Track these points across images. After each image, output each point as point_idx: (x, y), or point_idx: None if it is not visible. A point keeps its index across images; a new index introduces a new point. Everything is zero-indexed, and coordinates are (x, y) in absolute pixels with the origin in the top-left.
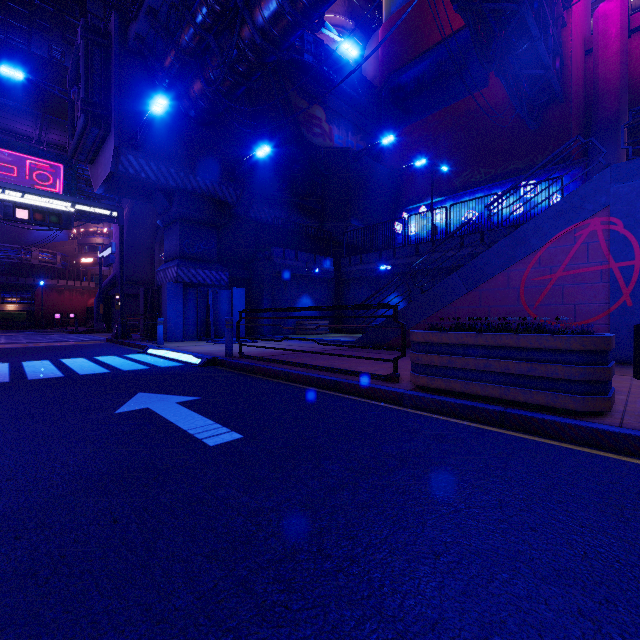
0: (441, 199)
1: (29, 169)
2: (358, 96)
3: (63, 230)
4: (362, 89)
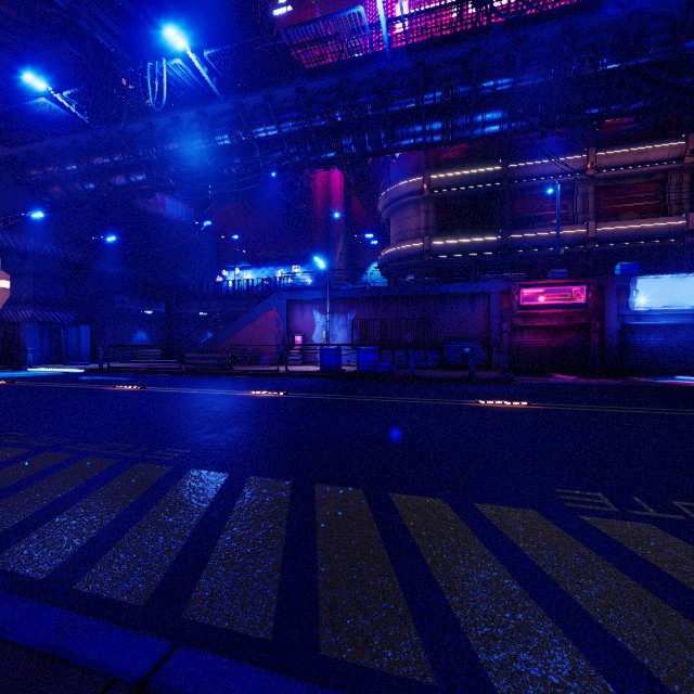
0: (249, 265)
1: None
2: None
3: None
4: None
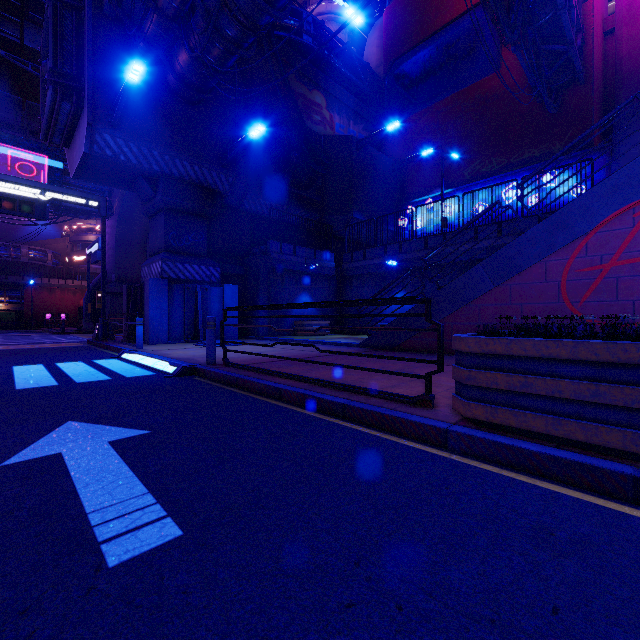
0: (449, 191)
1: (11, 160)
2: (360, 82)
3: (55, 227)
4: (365, 75)
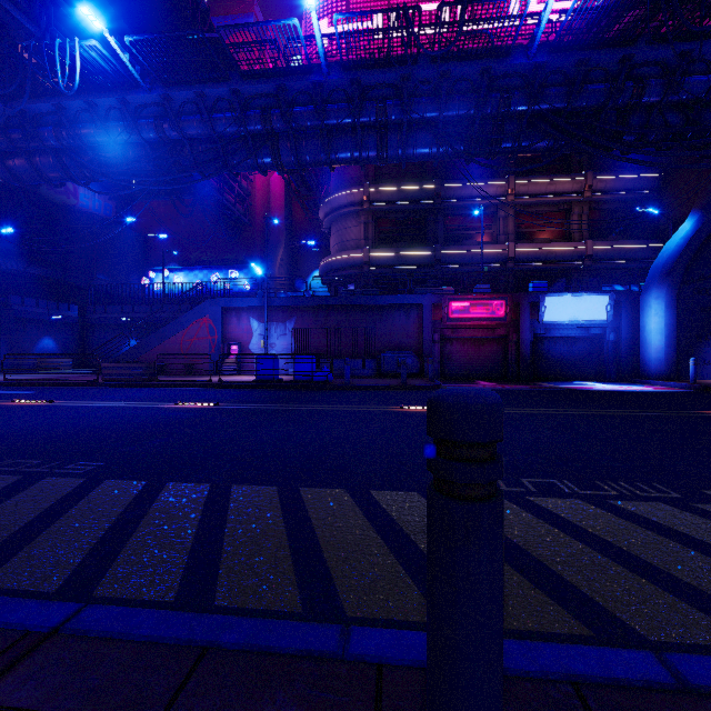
0: (180, 268)
1: None
2: None
3: None
4: None
